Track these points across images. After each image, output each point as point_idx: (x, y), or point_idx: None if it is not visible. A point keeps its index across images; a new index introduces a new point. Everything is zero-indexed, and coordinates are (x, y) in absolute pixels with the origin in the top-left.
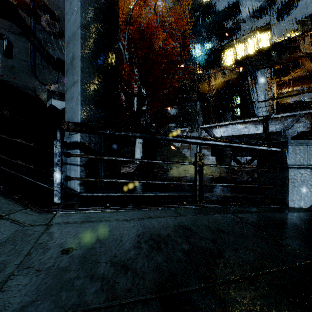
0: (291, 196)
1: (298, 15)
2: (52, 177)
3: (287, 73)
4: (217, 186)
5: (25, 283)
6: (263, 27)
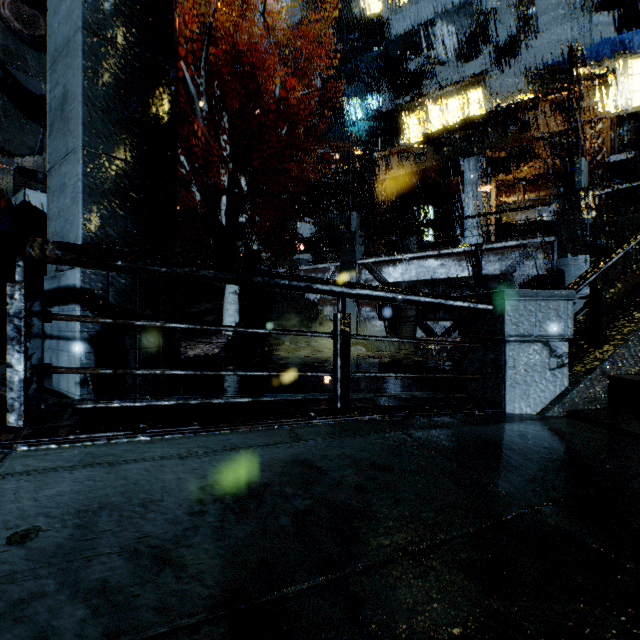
0: (510, 394)
1: (533, 63)
2: None
3: (514, 167)
4: (385, 379)
5: None
6: (474, 77)
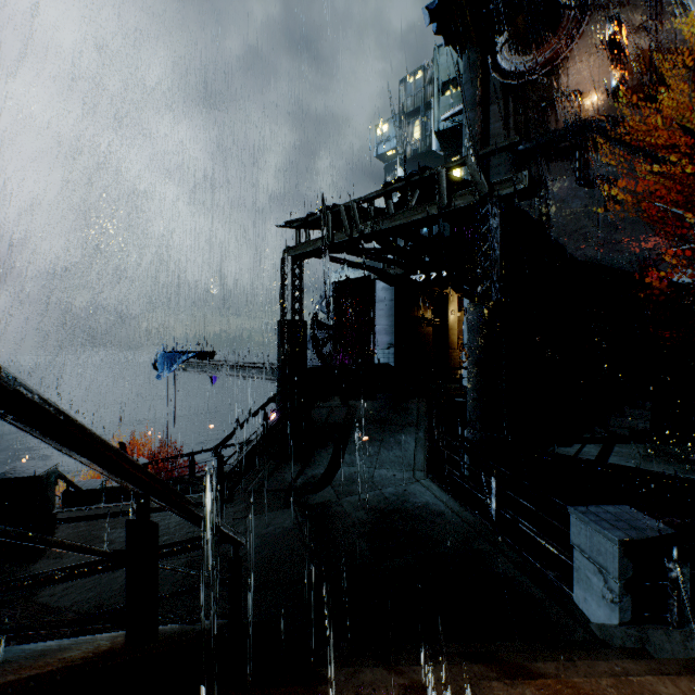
0: (575, 588)
1: None
2: (556, 447)
3: None
4: None
5: (392, 489)
6: None
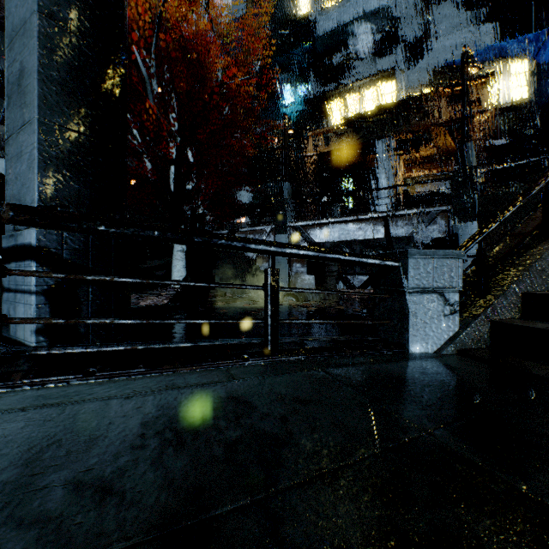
0: (412, 336)
1: (434, 62)
2: None
3: (419, 148)
4: (311, 325)
5: None
6: (386, 71)
